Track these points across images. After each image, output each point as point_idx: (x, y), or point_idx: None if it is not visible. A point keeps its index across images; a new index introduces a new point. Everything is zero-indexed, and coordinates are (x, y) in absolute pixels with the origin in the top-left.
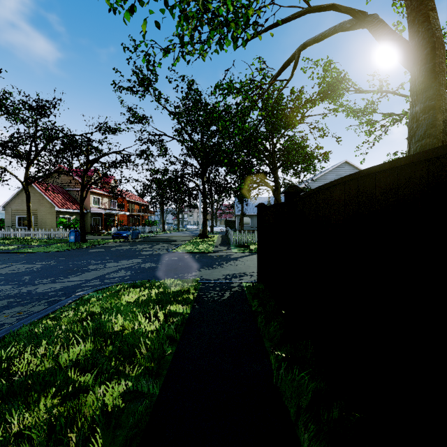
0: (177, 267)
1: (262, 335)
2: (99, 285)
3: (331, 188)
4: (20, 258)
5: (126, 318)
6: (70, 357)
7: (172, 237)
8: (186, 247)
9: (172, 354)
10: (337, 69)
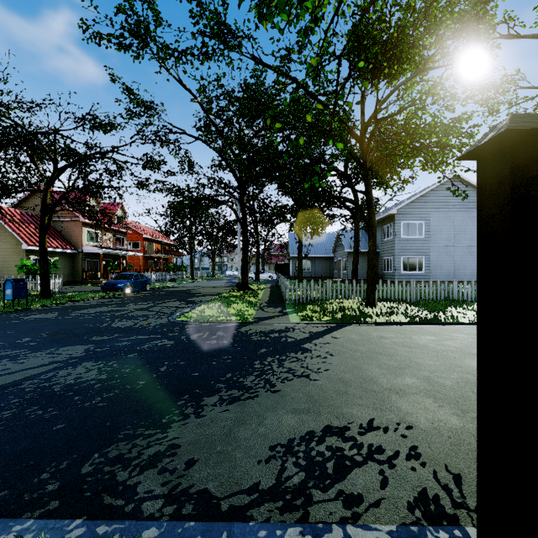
0: (144, 384)
1: None
2: None
3: None
4: None
5: None
6: None
7: (197, 289)
8: (208, 309)
9: None
10: None
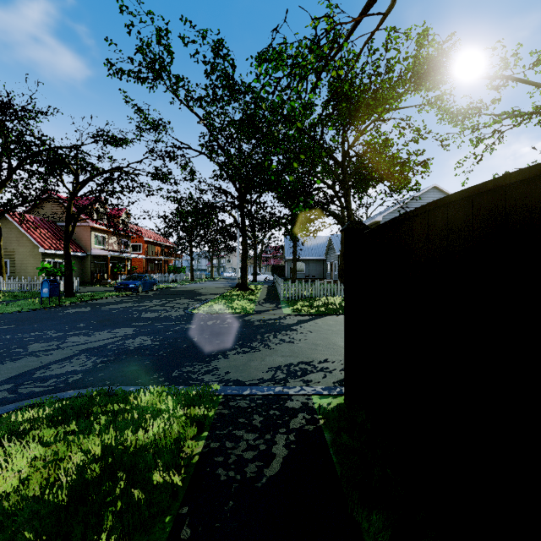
0: (187, 346)
1: None
2: None
3: None
4: None
5: None
6: None
7: (200, 289)
8: (215, 305)
9: None
10: (437, 42)
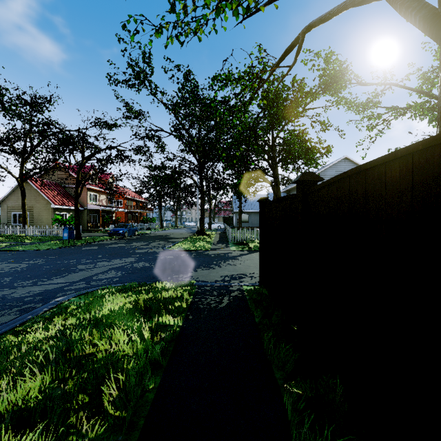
0: (171, 266)
1: (270, 360)
2: (84, 288)
3: (381, 166)
4: (8, 256)
5: (101, 336)
6: (14, 400)
7: (169, 234)
8: (183, 245)
9: (154, 390)
10: (339, 60)
